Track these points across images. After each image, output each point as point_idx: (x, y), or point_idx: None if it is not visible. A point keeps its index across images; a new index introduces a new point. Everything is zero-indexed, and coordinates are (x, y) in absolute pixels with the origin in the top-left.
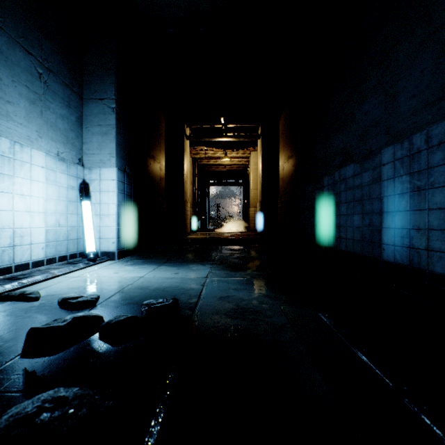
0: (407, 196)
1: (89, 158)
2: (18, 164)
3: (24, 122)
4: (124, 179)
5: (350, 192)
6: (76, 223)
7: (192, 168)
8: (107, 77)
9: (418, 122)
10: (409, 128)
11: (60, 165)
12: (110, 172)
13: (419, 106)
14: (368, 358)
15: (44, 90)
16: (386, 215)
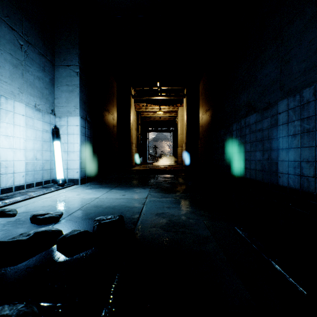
0: (299, 136)
1: (59, 110)
2: (3, 112)
3: (9, 80)
4: (85, 125)
5: (253, 135)
6: (49, 157)
7: (136, 119)
8: (72, 49)
9: (307, 80)
10: (299, 85)
11: (37, 114)
12: (75, 119)
13: (308, 67)
14: (281, 267)
15: (25, 58)
16: (282, 151)
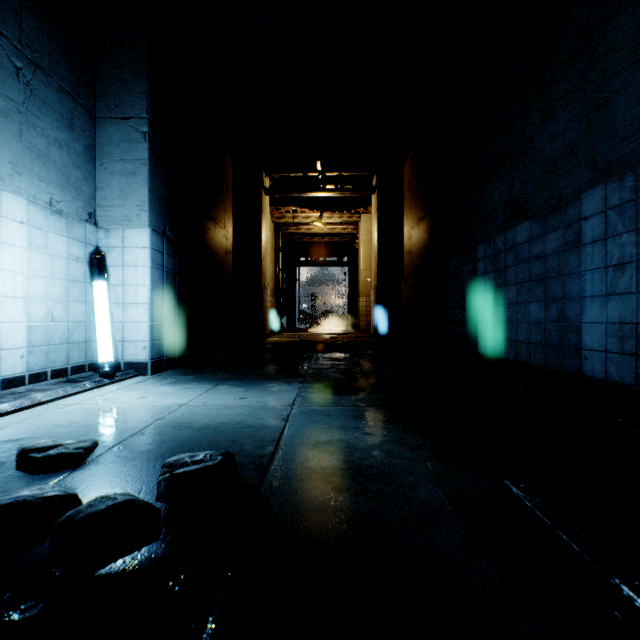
0: (632, 268)
1: (106, 213)
2: None
3: None
4: (162, 247)
5: (523, 267)
6: (83, 316)
7: (274, 239)
8: (134, 83)
9: None
10: (634, 153)
11: (55, 222)
12: (140, 234)
13: None
14: None
15: (26, 97)
16: (591, 301)
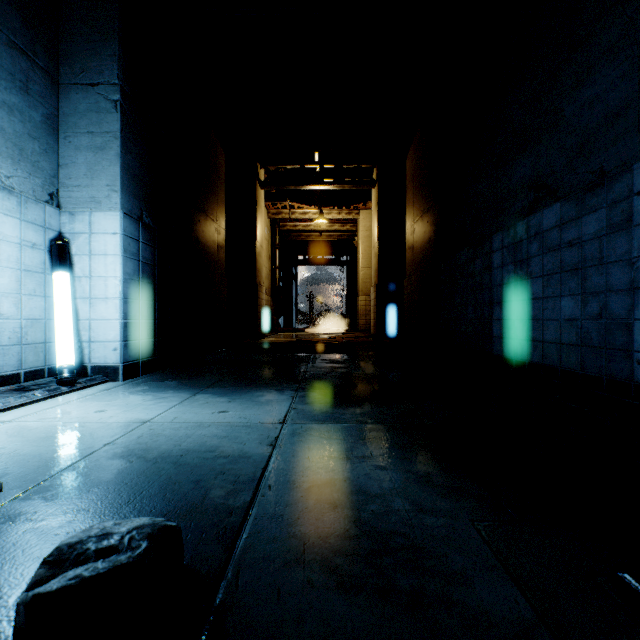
0: None
1: (70, 194)
2: None
3: None
4: (137, 234)
5: (551, 257)
6: (41, 313)
7: (270, 236)
8: (104, 44)
9: None
10: None
11: (3, 200)
12: (110, 218)
13: None
14: None
15: None
16: None
